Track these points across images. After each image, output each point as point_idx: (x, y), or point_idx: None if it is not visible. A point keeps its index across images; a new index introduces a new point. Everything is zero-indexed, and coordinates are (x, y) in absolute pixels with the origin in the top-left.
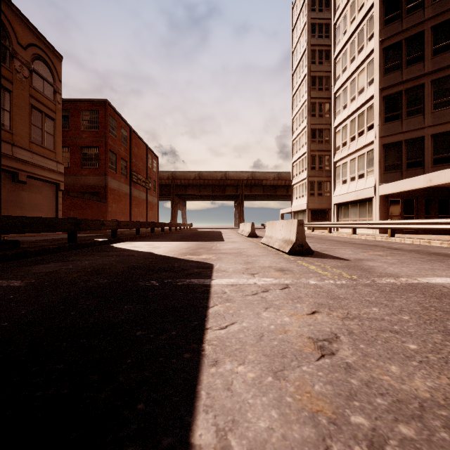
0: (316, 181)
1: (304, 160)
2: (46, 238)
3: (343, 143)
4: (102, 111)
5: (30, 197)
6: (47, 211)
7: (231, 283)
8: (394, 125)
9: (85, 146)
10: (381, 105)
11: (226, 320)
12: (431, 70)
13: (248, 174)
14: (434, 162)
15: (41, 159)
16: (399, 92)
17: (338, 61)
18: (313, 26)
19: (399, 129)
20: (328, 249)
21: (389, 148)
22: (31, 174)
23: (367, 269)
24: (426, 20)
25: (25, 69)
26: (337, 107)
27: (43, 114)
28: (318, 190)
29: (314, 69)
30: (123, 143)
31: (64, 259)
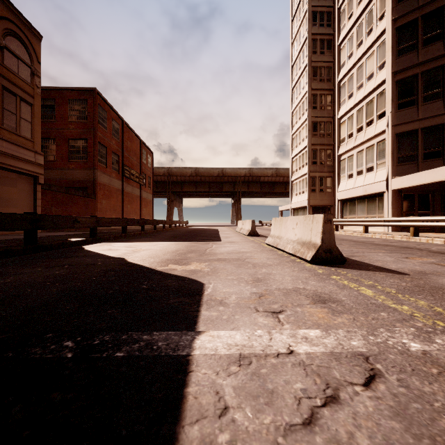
0: (317, 177)
1: (305, 155)
2: (13, 237)
3: (349, 134)
4: (90, 100)
5: (1, 190)
6: (23, 207)
7: (237, 348)
8: (409, 112)
9: (72, 138)
10: (394, 90)
11: None
12: None
13: (246, 171)
14: None
15: (15, 149)
16: (414, 75)
17: (343, 47)
18: (315, 14)
19: (415, 116)
20: (356, 254)
21: (403, 138)
22: (2, 165)
23: None
24: None
25: None
26: (342, 97)
27: (17, 97)
28: (319, 185)
29: (315, 59)
30: (114, 136)
31: None
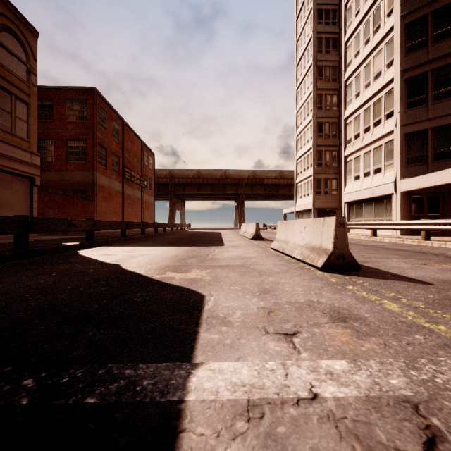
0: (322, 179)
1: (310, 156)
2: (6, 241)
3: (355, 135)
4: (89, 100)
5: None
6: (19, 210)
7: (244, 390)
8: (419, 111)
9: (71, 139)
10: (403, 89)
11: None
12: None
13: (249, 173)
14: None
15: (10, 149)
16: (424, 73)
17: (349, 45)
18: (320, 12)
19: (425, 115)
20: (368, 260)
21: (412, 138)
22: None
23: None
24: None
25: None
26: (348, 96)
27: (12, 96)
28: (324, 188)
29: (321, 59)
30: (114, 137)
31: None
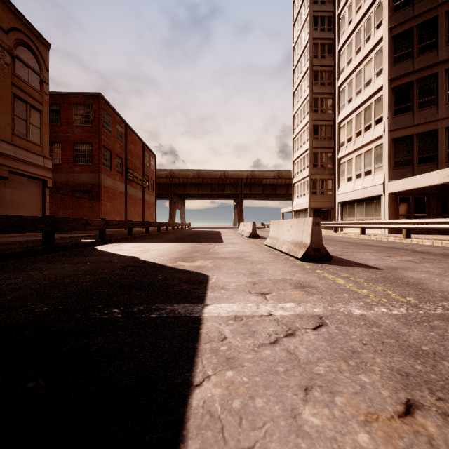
0: (318, 179)
1: (306, 158)
2: (26, 238)
3: (348, 138)
4: (95, 105)
5: (13, 194)
6: (33, 210)
7: (234, 312)
8: (405, 118)
9: (77, 142)
10: (390, 96)
11: (227, 444)
12: (445, 58)
13: (248, 173)
14: (448, 156)
15: (26, 154)
16: (410, 82)
17: (342, 53)
18: (316, 19)
19: (410, 121)
20: (345, 253)
21: (399, 143)
22: (14, 169)
23: (417, 285)
24: (440, 4)
25: (7, 55)
26: (342, 102)
27: (27, 105)
28: (320, 188)
29: (316, 64)
30: (118, 140)
31: (22, 267)
